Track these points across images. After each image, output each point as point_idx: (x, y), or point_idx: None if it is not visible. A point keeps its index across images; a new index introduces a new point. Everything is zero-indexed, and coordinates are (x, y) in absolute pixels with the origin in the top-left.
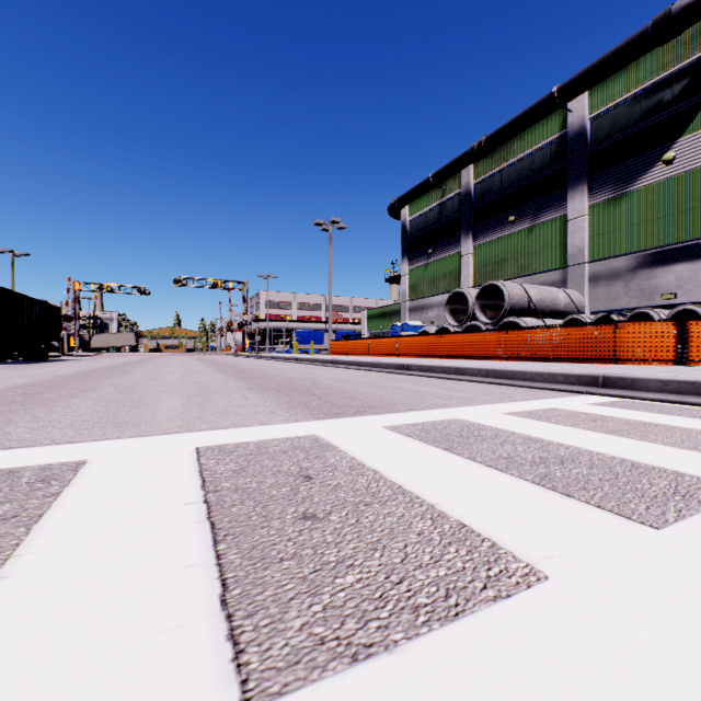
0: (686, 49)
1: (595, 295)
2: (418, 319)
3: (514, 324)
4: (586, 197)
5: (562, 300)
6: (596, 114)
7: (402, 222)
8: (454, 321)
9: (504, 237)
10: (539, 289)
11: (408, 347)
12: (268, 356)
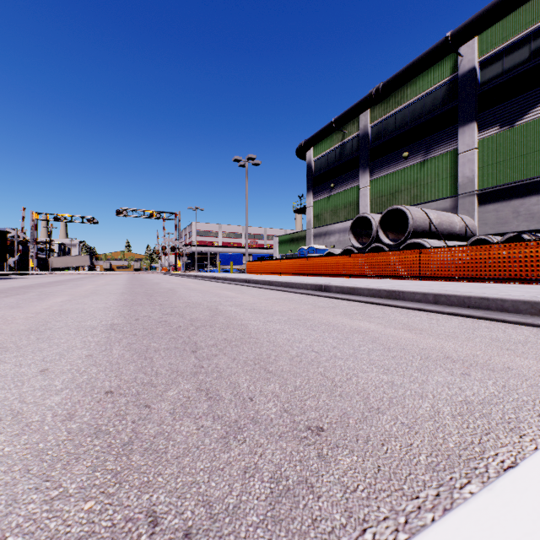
0: None
1: (484, 220)
2: (322, 243)
3: (416, 246)
4: (476, 132)
5: (458, 224)
6: (485, 57)
7: (308, 162)
8: (357, 243)
9: (398, 171)
10: (438, 213)
11: (317, 267)
12: (192, 275)
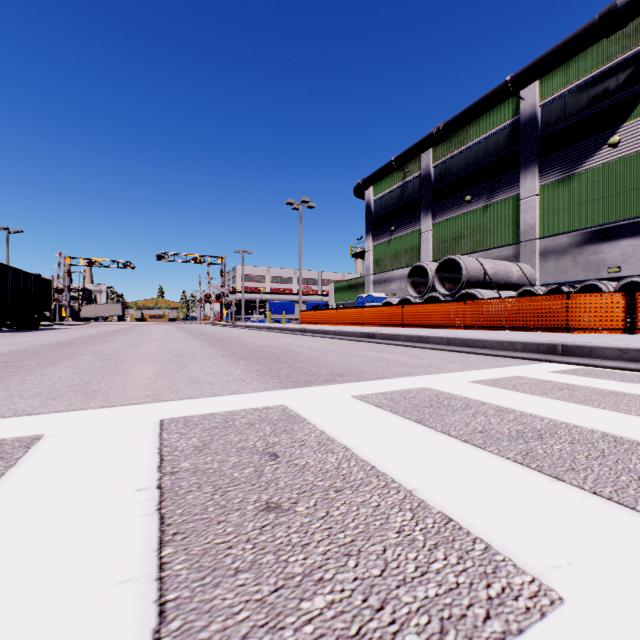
0: (630, 41)
1: (545, 268)
2: (382, 291)
3: (471, 296)
4: (537, 178)
5: (515, 273)
6: (546, 101)
7: (367, 202)
8: (415, 293)
9: (461, 215)
10: (494, 263)
11: (372, 317)
12: (243, 325)
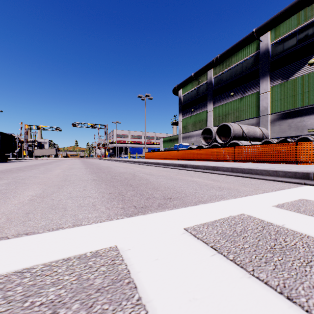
0: None
1: (273, 130)
2: (187, 142)
3: (235, 144)
4: (269, 82)
5: (258, 132)
6: (274, 42)
7: (179, 97)
8: (205, 142)
9: (228, 102)
10: (247, 127)
11: (183, 155)
12: (115, 159)
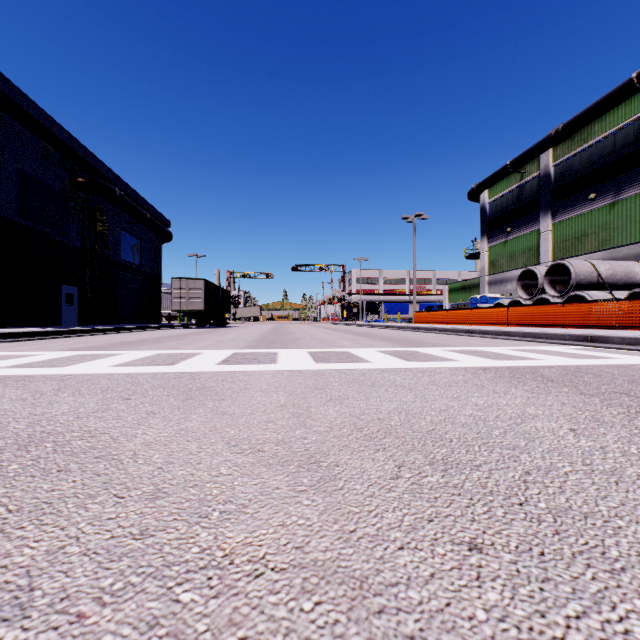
0: None
1: None
2: (497, 291)
3: (582, 297)
4: None
5: (638, 273)
6: None
7: (481, 205)
8: (525, 295)
9: (584, 213)
10: (611, 265)
11: (480, 317)
12: (365, 324)
